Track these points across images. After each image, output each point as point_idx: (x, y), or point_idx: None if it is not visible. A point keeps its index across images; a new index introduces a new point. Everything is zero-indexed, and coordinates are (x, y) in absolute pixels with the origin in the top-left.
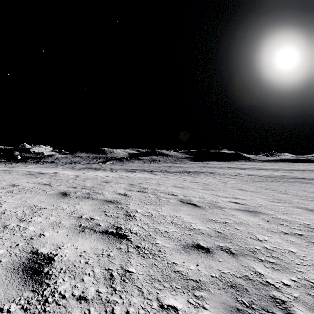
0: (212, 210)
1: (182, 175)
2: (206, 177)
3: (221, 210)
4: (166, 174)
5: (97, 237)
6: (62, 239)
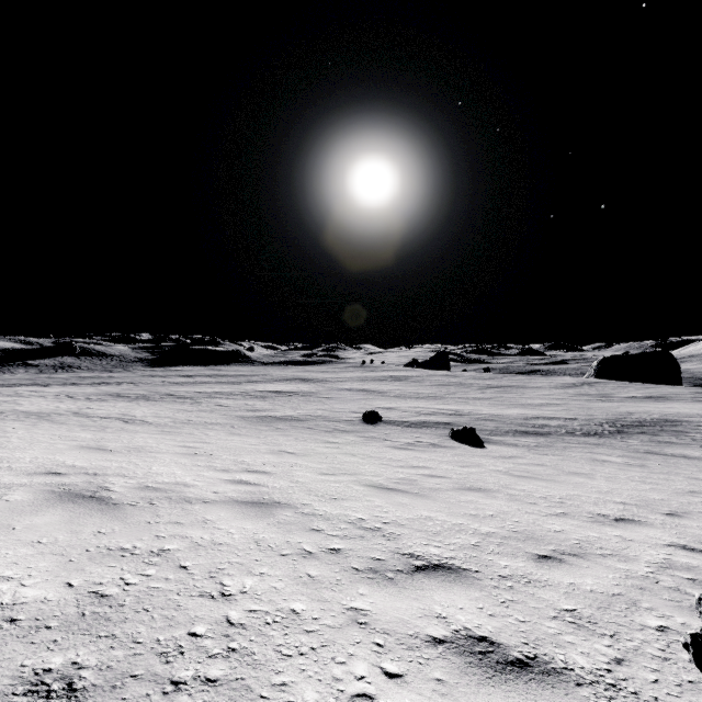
0: (54, 392)
1: (86, 386)
2: (110, 386)
3: (58, 392)
4: (65, 387)
5: (11, 393)
6: (3, 393)
